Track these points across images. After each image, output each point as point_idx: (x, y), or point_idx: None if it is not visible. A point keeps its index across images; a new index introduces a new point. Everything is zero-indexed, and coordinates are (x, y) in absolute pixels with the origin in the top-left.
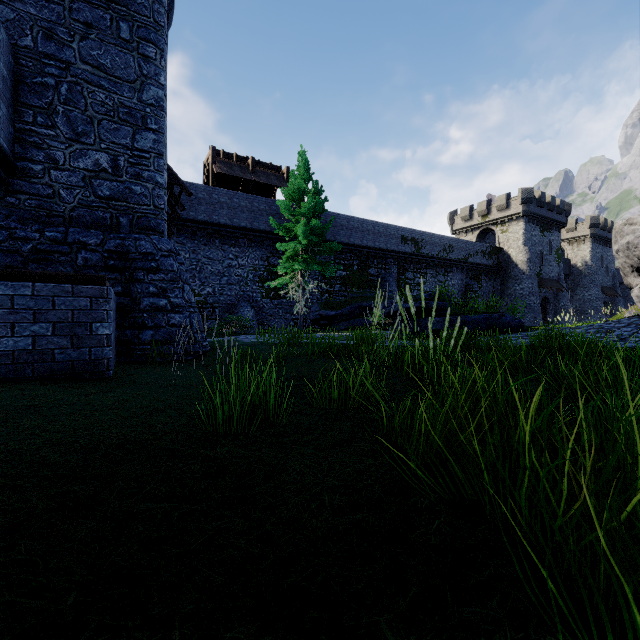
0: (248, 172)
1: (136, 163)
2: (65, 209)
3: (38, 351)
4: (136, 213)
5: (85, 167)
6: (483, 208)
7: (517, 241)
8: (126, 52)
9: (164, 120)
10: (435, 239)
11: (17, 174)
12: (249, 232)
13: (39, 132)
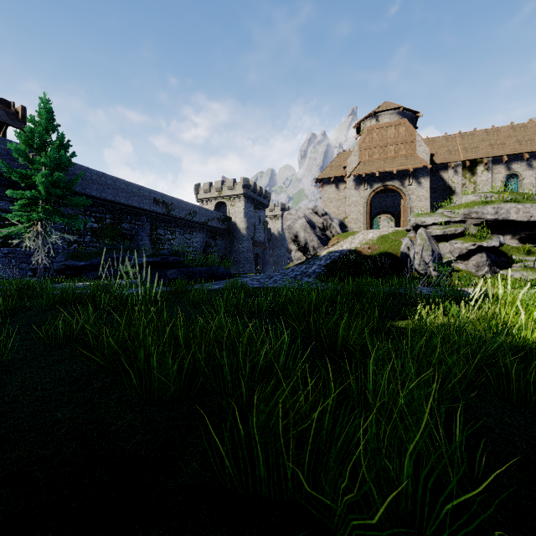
0: None
1: None
2: None
3: None
4: None
5: None
6: (219, 186)
7: (240, 213)
8: None
9: None
10: (183, 204)
11: None
12: None
13: None
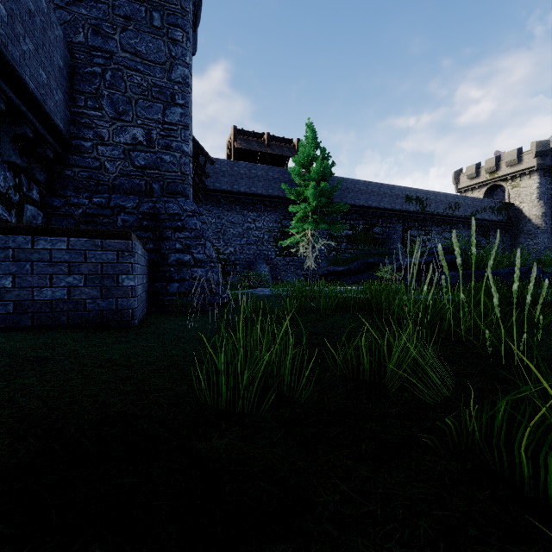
0: (264, 146)
1: (166, 135)
2: (109, 178)
3: (72, 301)
4: (166, 179)
5: (125, 141)
6: (491, 165)
7: (530, 195)
8: (158, 38)
9: (190, 96)
10: (440, 197)
11: (72, 151)
12: (265, 198)
13: (89, 114)
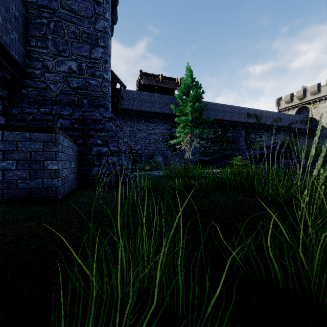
0: (159, 82)
1: (92, 67)
2: (52, 96)
3: (6, 181)
4: (92, 97)
5: (63, 70)
6: (300, 94)
7: (325, 113)
8: (86, 0)
9: (108, 40)
10: (269, 114)
11: (27, 76)
12: (160, 115)
13: (38, 51)
